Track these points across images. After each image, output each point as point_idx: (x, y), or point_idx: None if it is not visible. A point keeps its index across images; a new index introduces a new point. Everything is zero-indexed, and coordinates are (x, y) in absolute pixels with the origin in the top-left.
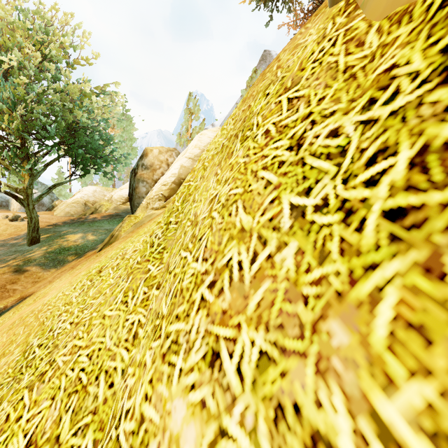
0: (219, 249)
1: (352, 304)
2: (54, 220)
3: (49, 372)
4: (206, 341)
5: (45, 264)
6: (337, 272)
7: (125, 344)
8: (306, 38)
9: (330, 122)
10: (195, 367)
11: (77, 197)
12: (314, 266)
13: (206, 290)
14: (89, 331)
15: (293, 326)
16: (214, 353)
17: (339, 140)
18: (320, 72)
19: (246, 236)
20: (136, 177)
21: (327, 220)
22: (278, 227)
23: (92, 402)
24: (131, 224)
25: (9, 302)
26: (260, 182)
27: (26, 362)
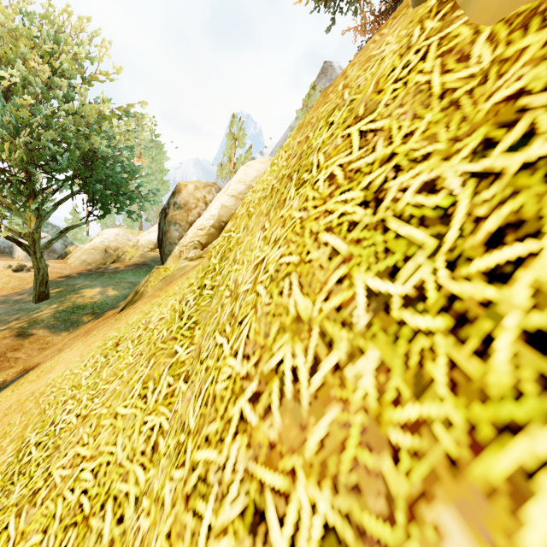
0: (265, 344)
1: (477, 487)
2: (67, 271)
3: (42, 491)
4: (246, 489)
5: (54, 326)
6: (446, 421)
7: (141, 459)
8: (382, 48)
9: (423, 169)
10: (230, 528)
11: (95, 242)
12: (407, 397)
13: (246, 404)
14: (97, 435)
15: (376, 494)
16: (257, 512)
17: (438, 198)
18: (406, 96)
19: (303, 329)
20: (167, 219)
21: (424, 323)
22: (350, 323)
23: (94, 542)
24: (160, 278)
25: (9, 374)
26: (323, 249)
27: (20, 467)
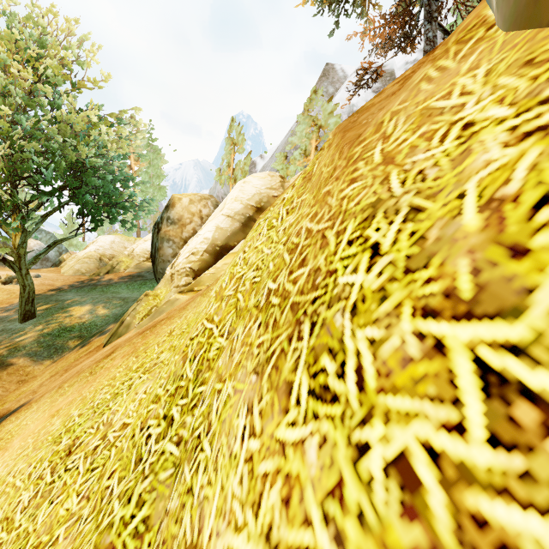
0: None
1: None
2: (59, 282)
3: None
4: None
5: (37, 353)
6: None
7: None
8: (454, 98)
9: None
10: None
11: (90, 250)
12: None
13: None
14: None
15: None
16: None
17: None
18: None
19: None
20: (160, 235)
21: None
22: None
23: None
24: (149, 308)
25: None
26: None
27: None
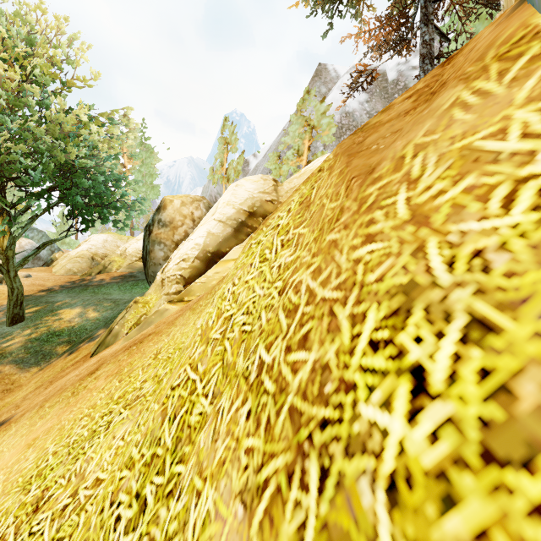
0: None
1: None
2: (50, 282)
3: None
4: None
5: (23, 360)
6: None
7: None
8: (513, 140)
9: None
10: None
11: (82, 249)
12: None
13: None
14: None
15: None
16: None
17: None
18: None
19: None
20: (151, 237)
21: None
22: None
23: None
24: (138, 316)
25: None
26: None
27: None
